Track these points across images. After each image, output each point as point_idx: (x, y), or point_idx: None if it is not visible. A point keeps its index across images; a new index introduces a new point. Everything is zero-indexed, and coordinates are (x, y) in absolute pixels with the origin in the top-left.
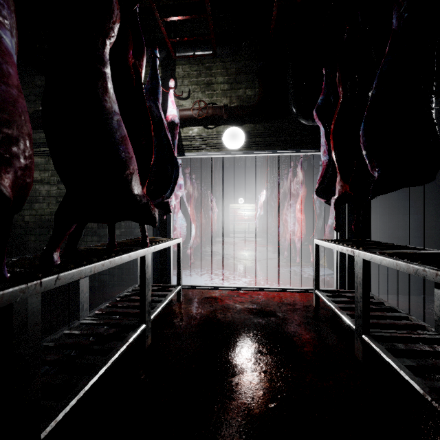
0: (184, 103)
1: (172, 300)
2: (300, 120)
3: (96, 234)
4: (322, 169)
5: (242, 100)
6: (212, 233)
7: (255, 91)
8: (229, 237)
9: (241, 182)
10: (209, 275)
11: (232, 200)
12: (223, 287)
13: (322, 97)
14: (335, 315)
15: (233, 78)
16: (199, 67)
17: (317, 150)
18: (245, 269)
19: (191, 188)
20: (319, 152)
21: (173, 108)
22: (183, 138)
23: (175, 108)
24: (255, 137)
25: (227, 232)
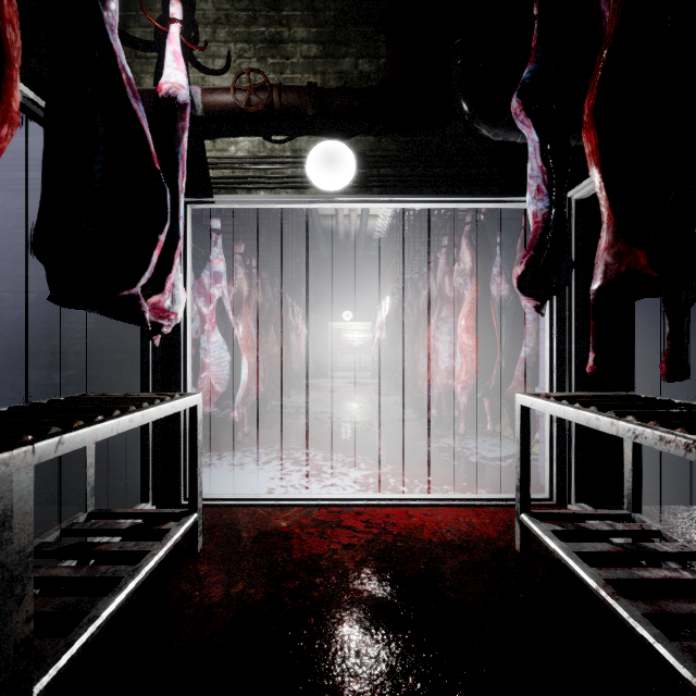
0: (218, 82)
1: (176, 549)
2: (478, 128)
3: (4, 382)
4: (534, 232)
5: (349, 82)
6: (296, 372)
7: (378, 64)
8: (328, 378)
9: (348, 284)
10: (281, 463)
11: (333, 314)
12: (308, 498)
13: (533, 66)
14: (578, 584)
15: (329, 31)
16: (251, 2)
17: (510, 199)
18: (356, 445)
19: (246, 283)
20: (514, 204)
21: (178, 71)
22: (216, 162)
23: (185, 73)
24: (378, 166)
25: (323, 368)
